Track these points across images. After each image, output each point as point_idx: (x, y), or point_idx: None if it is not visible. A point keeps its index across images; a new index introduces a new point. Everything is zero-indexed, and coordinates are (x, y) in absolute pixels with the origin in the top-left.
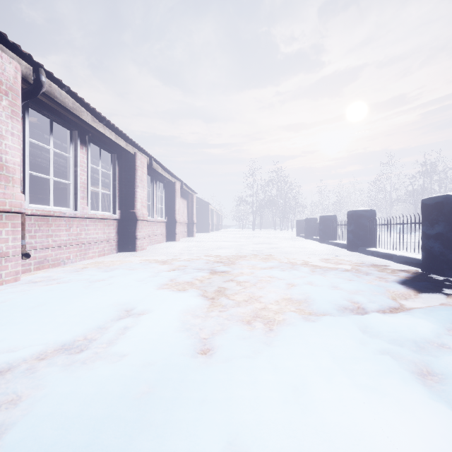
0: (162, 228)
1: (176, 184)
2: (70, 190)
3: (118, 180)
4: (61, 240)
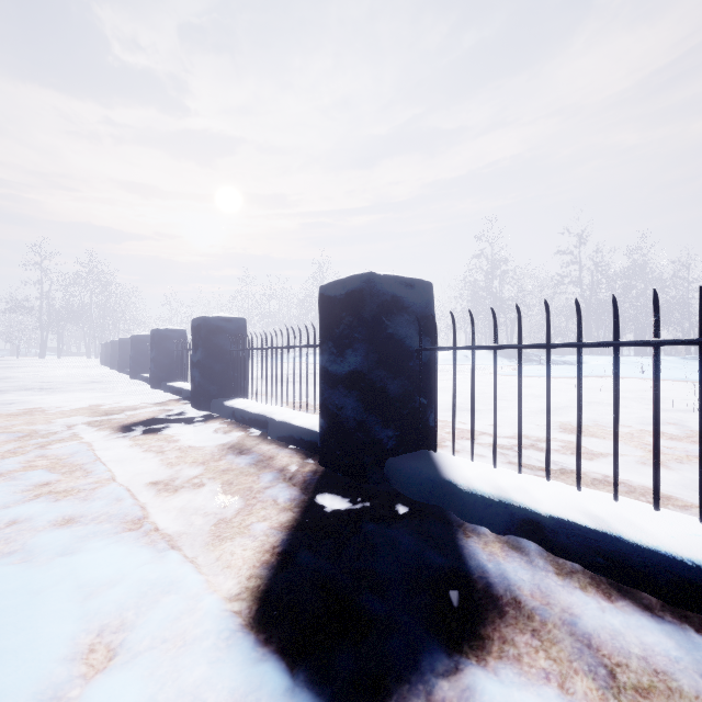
0: None
1: None
2: None
3: None
4: None
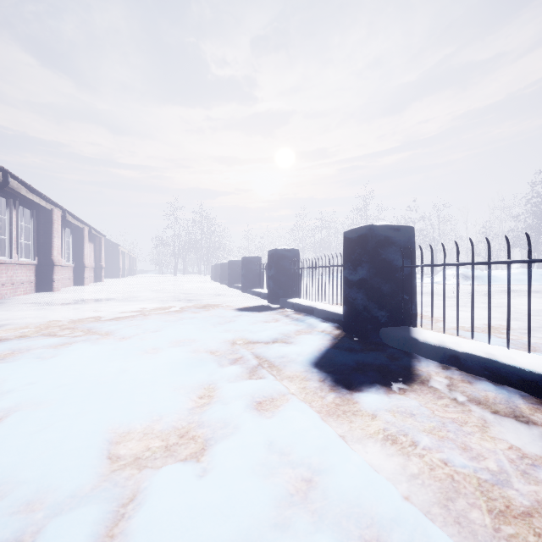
0: (70, 272)
1: (84, 230)
2: (6, 243)
3: (36, 231)
4: (3, 280)
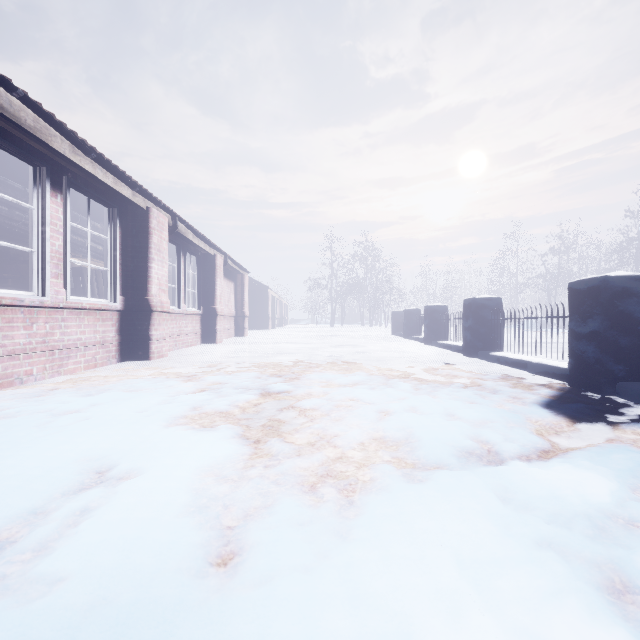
0: (195, 324)
1: (216, 258)
2: (33, 262)
3: (120, 249)
4: (16, 344)
